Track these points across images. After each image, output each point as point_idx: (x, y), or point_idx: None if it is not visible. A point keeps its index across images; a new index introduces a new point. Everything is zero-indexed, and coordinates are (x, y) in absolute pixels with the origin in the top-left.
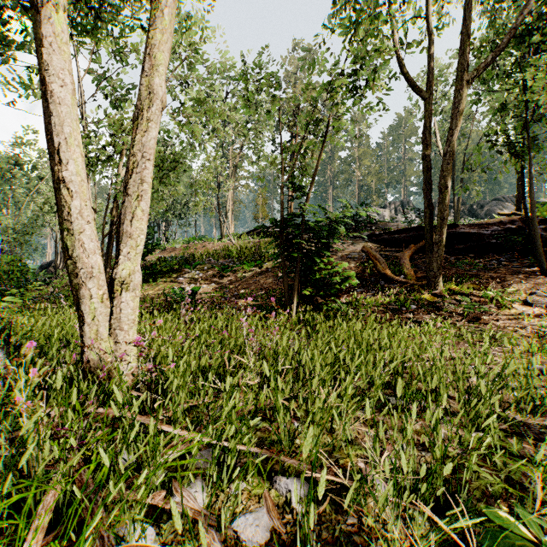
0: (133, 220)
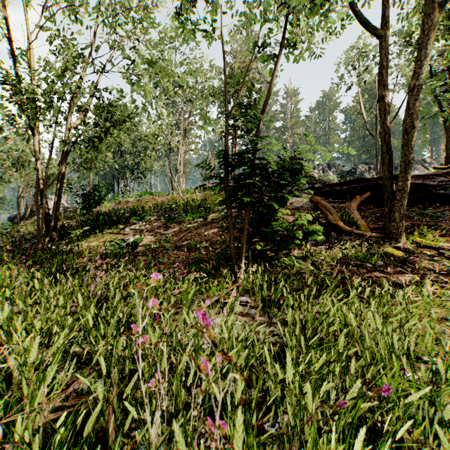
0: None
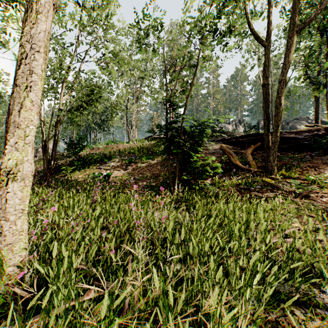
0: (22, 110)
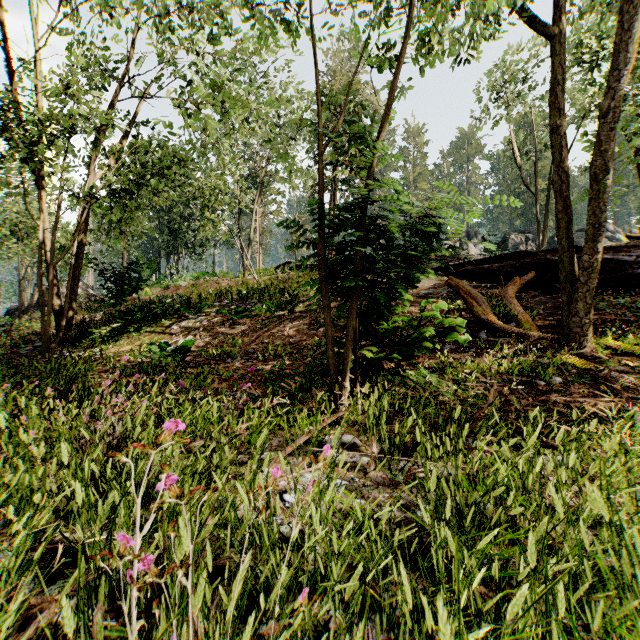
0: None
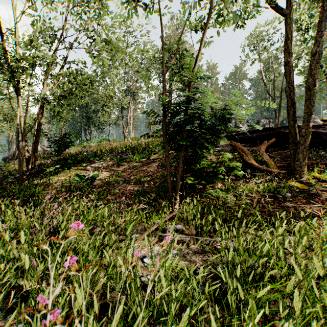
0: None
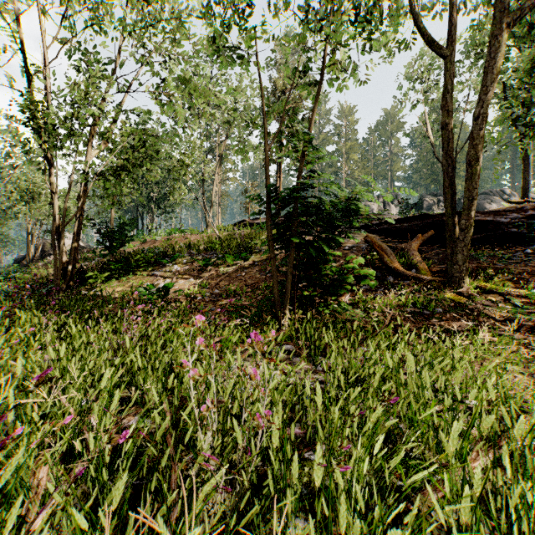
0: None
